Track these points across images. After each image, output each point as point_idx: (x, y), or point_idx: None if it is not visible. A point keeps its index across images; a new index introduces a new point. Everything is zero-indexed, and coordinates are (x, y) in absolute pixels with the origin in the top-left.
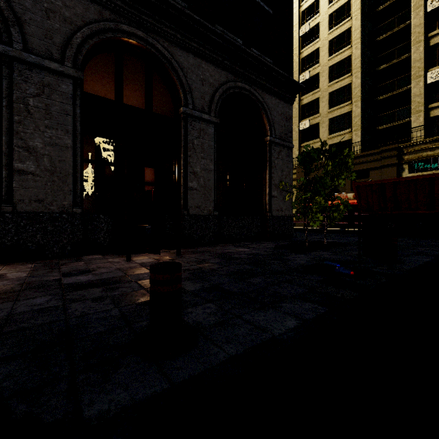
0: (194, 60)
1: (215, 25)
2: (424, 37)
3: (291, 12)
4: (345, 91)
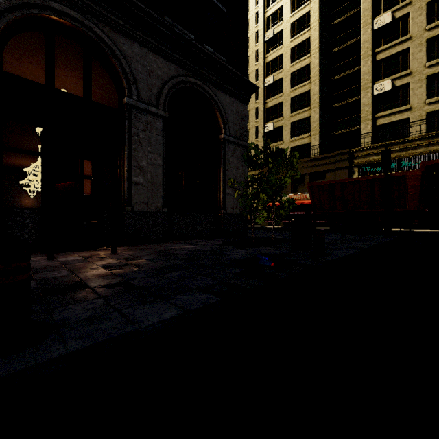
0: (140, 49)
1: (164, 16)
2: (372, 52)
3: (247, 14)
4: (305, 97)
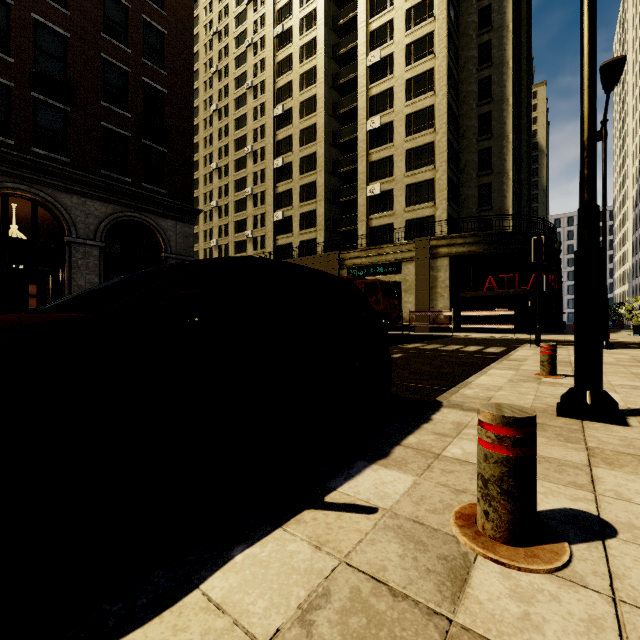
0: (79, 199)
1: (101, 170)
2: (367, 152)
3: (192, 147)
4: (313, 187)
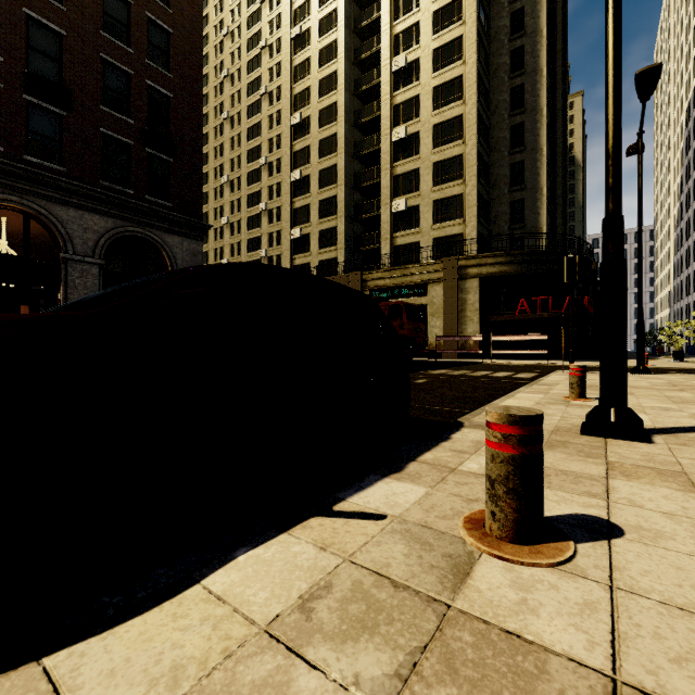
0: (76, 212)
1: (101, 181)
2: (391, 165)
3: (201, 157)
4: (333, 202)
